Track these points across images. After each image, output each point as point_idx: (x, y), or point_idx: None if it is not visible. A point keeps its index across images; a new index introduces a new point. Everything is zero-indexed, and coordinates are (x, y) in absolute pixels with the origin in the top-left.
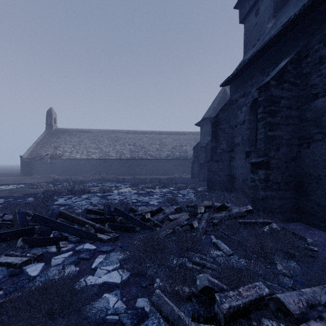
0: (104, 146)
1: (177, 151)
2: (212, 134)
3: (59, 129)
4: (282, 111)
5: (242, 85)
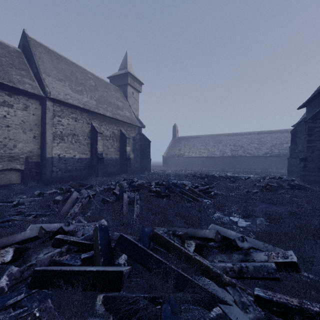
0: (210, 147)
1: (276, 149)
2: (291, 140)
3: (179, 137)
4: (316, 133)
5: (311, 110)
